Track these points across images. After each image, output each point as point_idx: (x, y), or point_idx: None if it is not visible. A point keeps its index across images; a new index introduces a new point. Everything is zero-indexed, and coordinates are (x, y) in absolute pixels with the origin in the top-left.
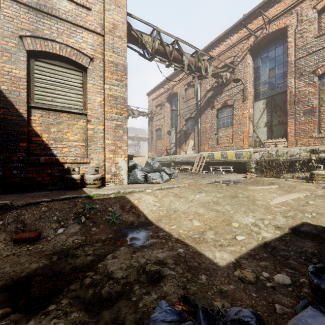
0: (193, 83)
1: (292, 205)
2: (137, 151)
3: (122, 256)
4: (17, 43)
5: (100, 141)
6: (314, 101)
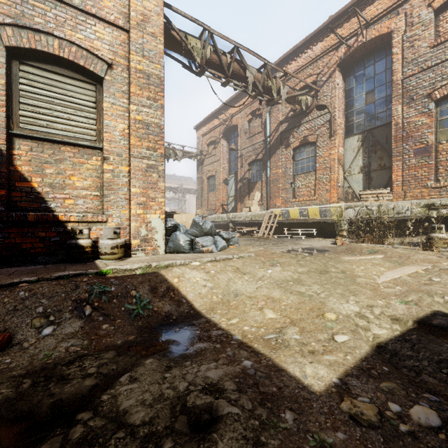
0: (259, 111)
1: (409, 283)
2: (181, 208)
3: (147, 377)
4: None
5: (123, 190)
6: (429, 136)
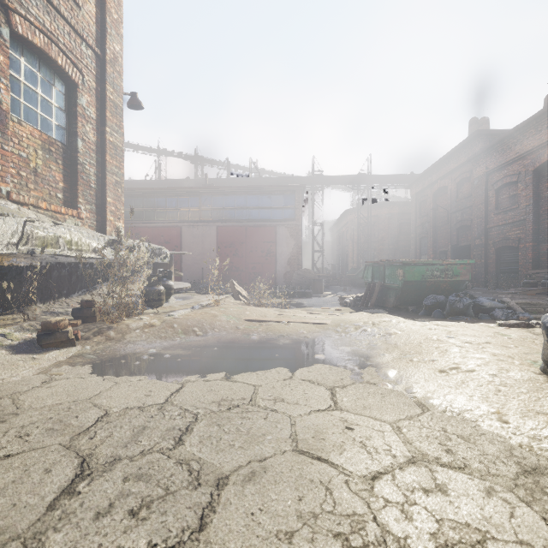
0: None
1: None
2: None
3: None
4: None
5: None
6: (5, 92)
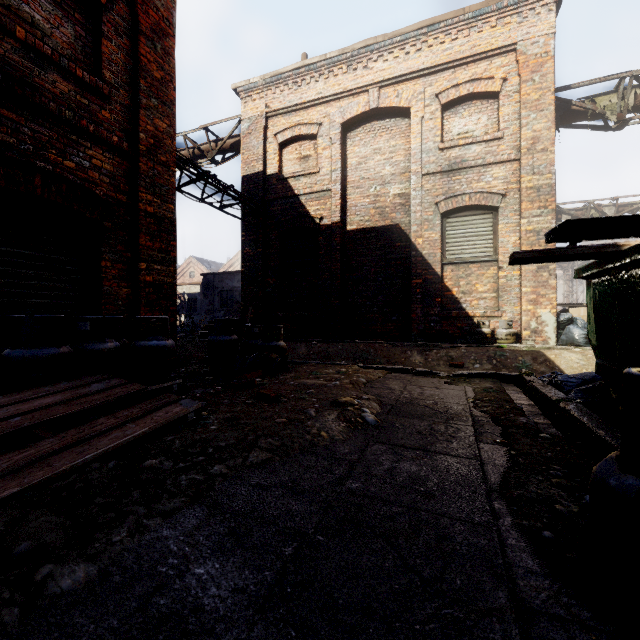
0: None
1: None
2: None
3: None
4: (433, 211)
5: (514, 290)
6: None
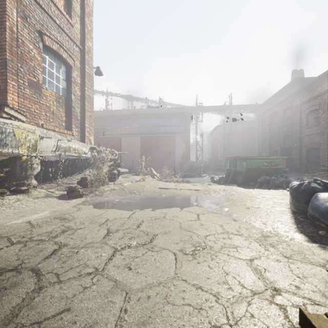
0: None
1: None
2: None
3: None
4: None
5: None
6: (40, 75)
